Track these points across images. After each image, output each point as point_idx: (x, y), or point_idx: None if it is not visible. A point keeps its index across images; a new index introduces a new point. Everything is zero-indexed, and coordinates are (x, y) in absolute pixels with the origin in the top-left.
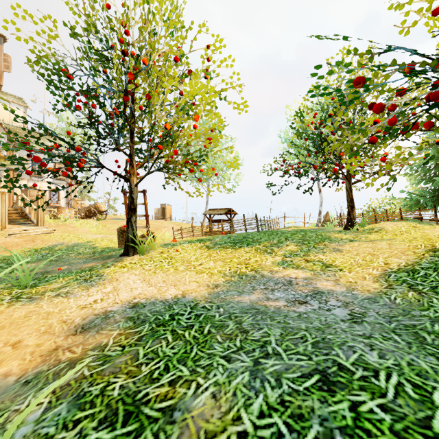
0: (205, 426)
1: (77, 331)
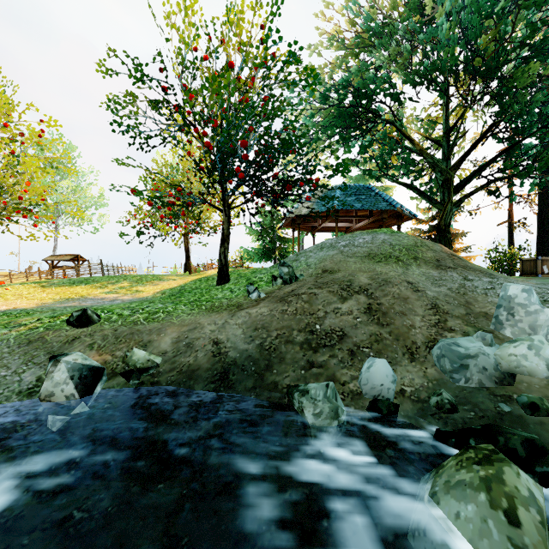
0: (25, 320)
1: None
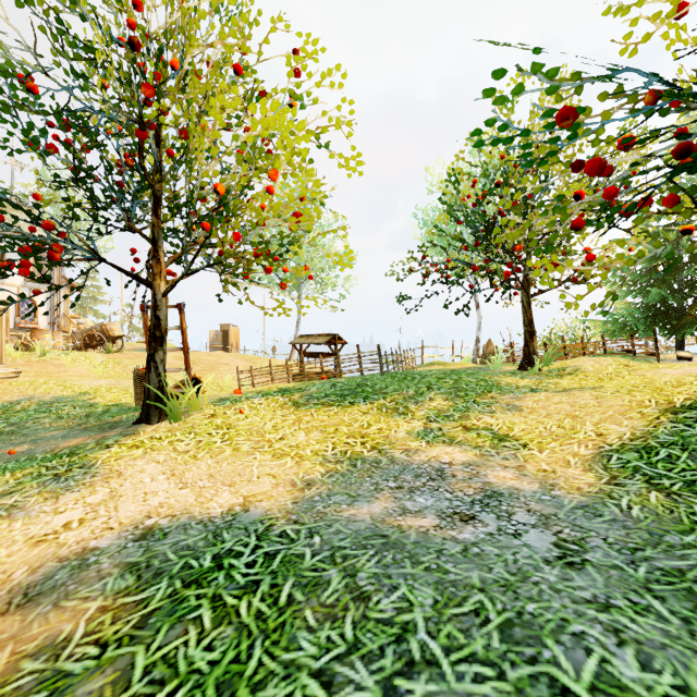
0: None
1: (11, 604)
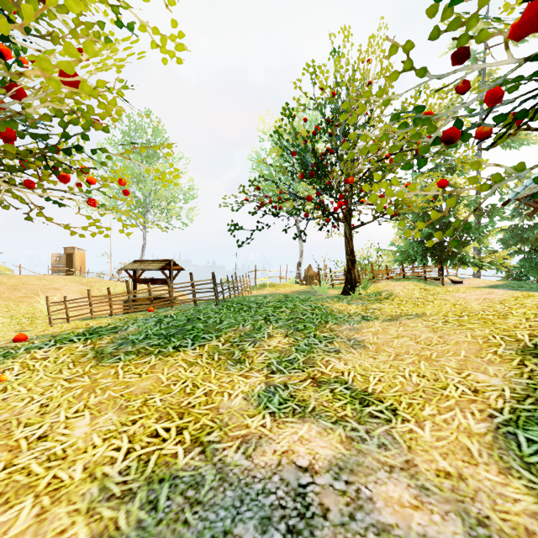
0: None
1: None
